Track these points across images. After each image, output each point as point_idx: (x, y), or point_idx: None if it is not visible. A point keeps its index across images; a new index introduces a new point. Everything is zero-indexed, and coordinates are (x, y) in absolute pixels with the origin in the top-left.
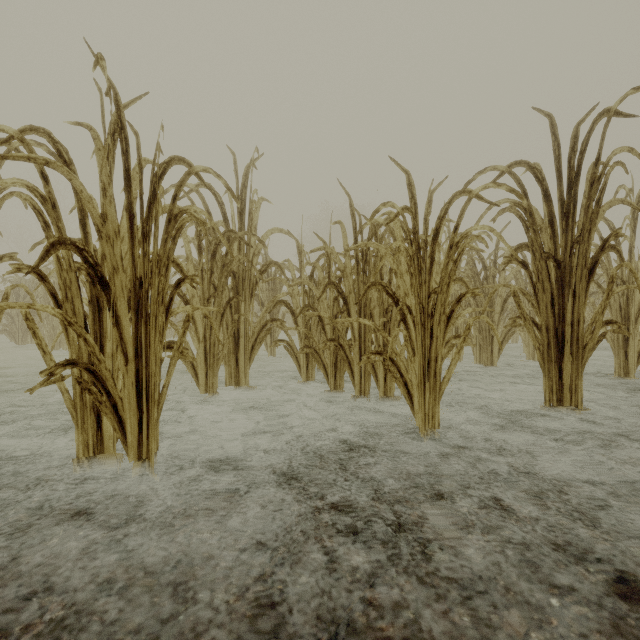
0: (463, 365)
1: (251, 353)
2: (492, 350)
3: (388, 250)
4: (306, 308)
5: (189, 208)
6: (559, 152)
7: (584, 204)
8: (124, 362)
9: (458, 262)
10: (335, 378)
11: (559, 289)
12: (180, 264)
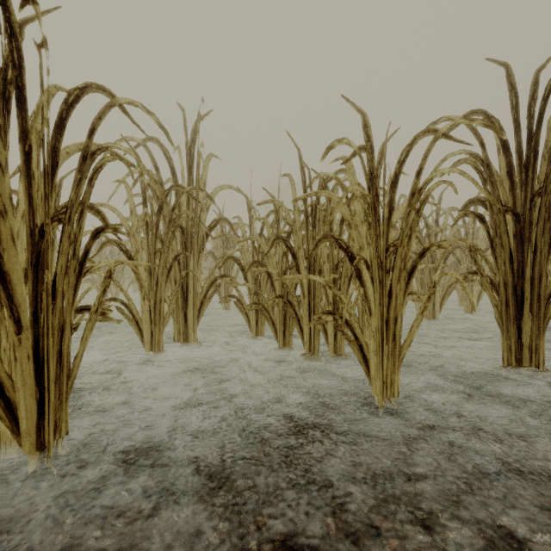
0: (406, 318)
1: (200, 309)
2: (434, 304)
3: (344, 194)
4: (255, 264)
5: (111, 145)
6: (517, 101)
7: (545, 154)
8: (15, 330)
9: (421, 211)
10: (284, 335)
11: (518, 244)
12: (102, 211)
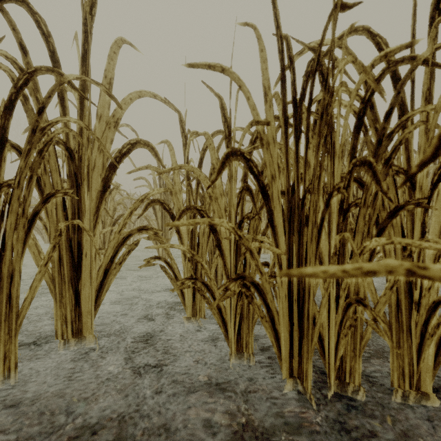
0: None
1: (103, 281)
2: None
3: None
4: (188, 210)
5: None
6: None
7: None
8: None
9: None
10: (238, 331)
11: None
12: None
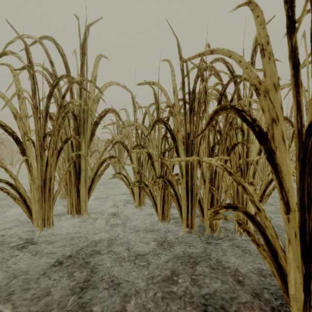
0: None
1: (91, 185)
2: None
3: None
4: (137, 146)
5: None
6: None
7: None
8: None
9: None
10: (163, 208)
11: None
12: None
